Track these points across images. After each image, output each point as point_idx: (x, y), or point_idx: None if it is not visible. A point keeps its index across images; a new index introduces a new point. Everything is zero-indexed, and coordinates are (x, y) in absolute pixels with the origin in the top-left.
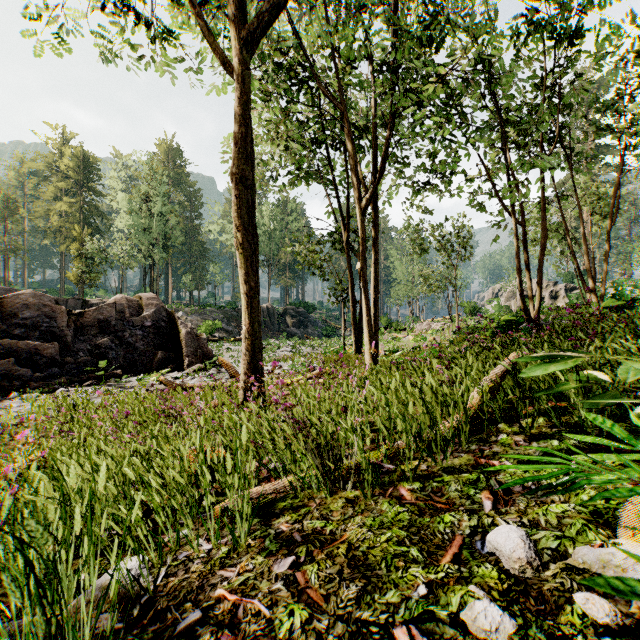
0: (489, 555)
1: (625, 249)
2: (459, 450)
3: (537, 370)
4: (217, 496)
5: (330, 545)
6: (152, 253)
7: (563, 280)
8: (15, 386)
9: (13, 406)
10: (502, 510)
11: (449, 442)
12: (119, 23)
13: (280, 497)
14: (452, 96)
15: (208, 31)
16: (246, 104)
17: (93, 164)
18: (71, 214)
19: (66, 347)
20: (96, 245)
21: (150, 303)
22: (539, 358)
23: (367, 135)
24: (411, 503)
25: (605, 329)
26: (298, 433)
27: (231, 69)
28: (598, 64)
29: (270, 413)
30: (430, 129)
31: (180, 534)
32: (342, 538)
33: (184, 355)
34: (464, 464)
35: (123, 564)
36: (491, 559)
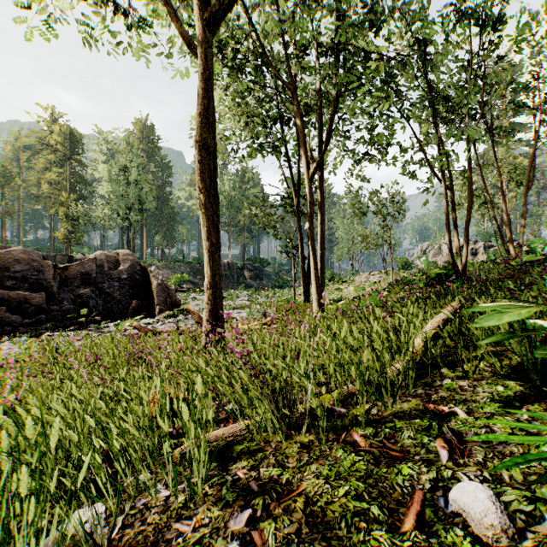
0: (454, 515)
1: (535, 212)
2: (406, 394)
3: (490, 320)
4: (178, 437)
5: (287, 497)
6: (129, 216)
7: (482, 239)
8: (6, 331)
9: (4, 349)
10: (460, 461)
11: (399, 388)
12: (98, 13)
13: (237, 440)
14: (391, 74)
15: (175, 17)
16: (208, 79)
17: (78, 139)
18: (59, 182)
19: (52, 297)
20: (80, 209)
21: (126, 258)
22: (489, 308)
23: (314, 113)
24: (365, 450)
25: (530, 281)
26: (254, 379)
27: (195, 50)
28: (519, 47)
29: (228, 358)
30: (371, 104)
31: (140, 478)
32: (299, 489)
33: (155, 304)
34: (413, 409)
35: (80, 514)
36: (458, 520)
